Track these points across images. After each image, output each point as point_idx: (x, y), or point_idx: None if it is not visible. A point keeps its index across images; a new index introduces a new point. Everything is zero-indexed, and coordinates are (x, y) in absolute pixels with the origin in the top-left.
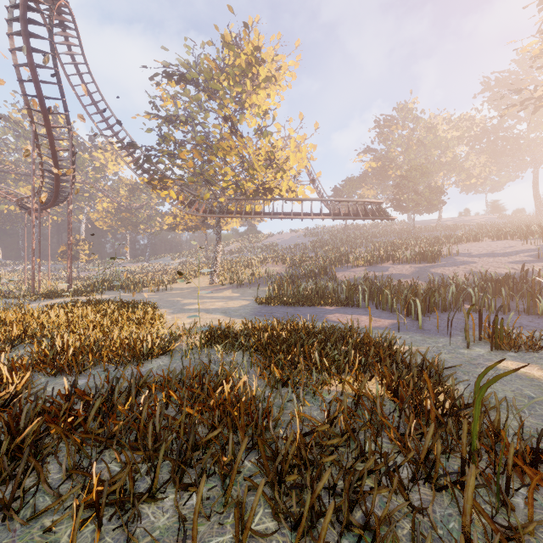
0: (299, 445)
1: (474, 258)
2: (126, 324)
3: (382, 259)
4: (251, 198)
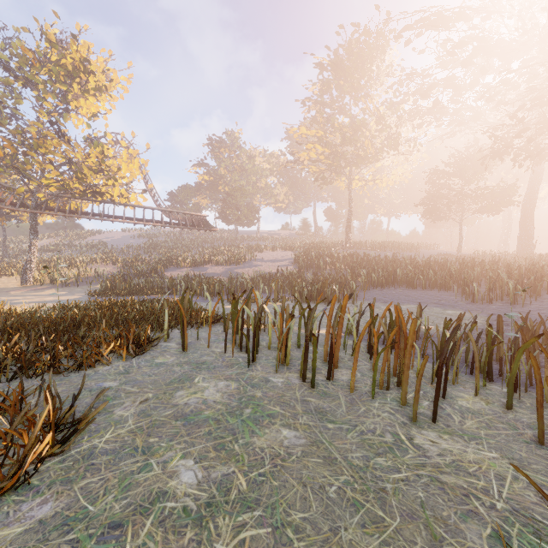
0: None
1: (263, 262)
2: None
3: (205, 262)
4: (78, 198)
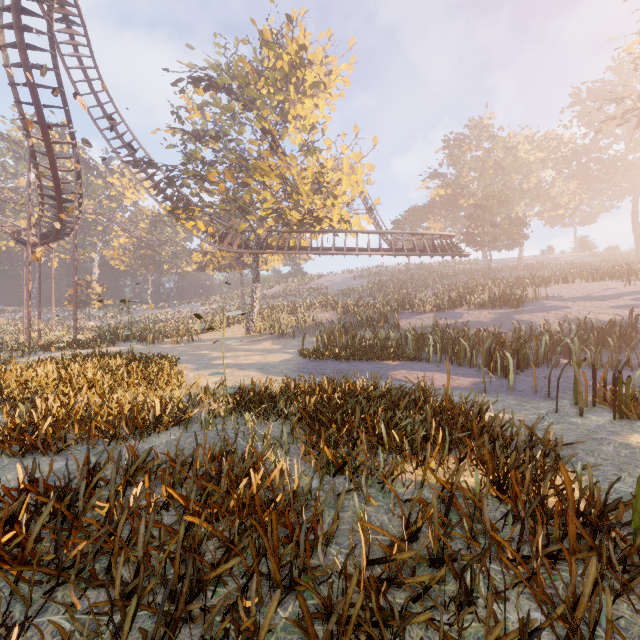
0: (366, 579)
1: (567, 302)
2: (134, 384)
3: (454, 303)
4: (295, 231)
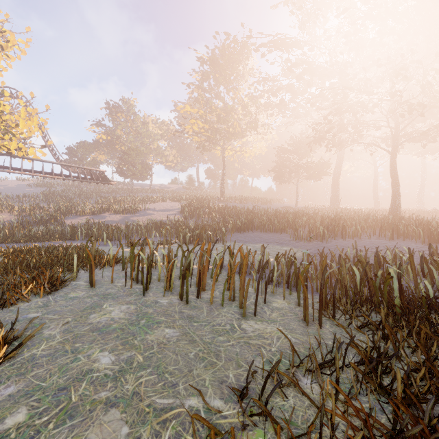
0: None
1: (155, 212)
2: None
3: (103, 210)
4: None
